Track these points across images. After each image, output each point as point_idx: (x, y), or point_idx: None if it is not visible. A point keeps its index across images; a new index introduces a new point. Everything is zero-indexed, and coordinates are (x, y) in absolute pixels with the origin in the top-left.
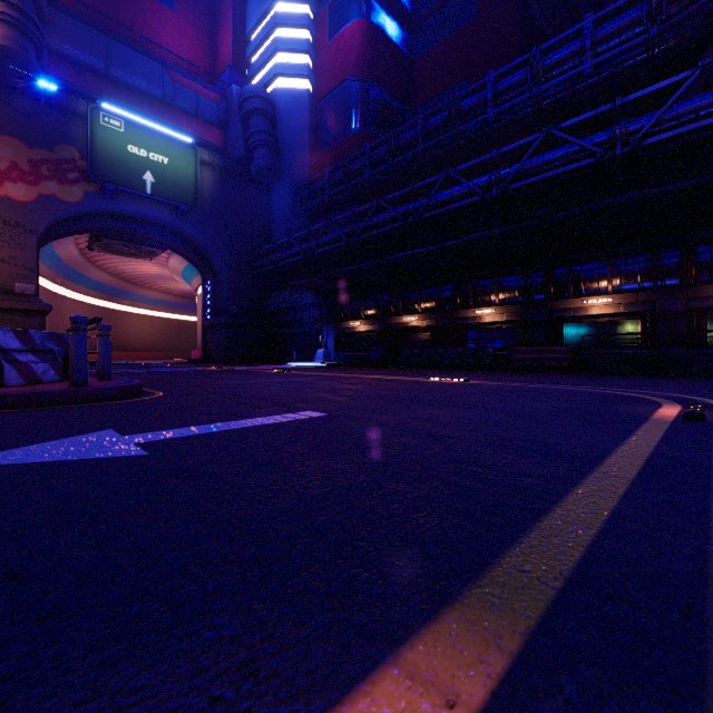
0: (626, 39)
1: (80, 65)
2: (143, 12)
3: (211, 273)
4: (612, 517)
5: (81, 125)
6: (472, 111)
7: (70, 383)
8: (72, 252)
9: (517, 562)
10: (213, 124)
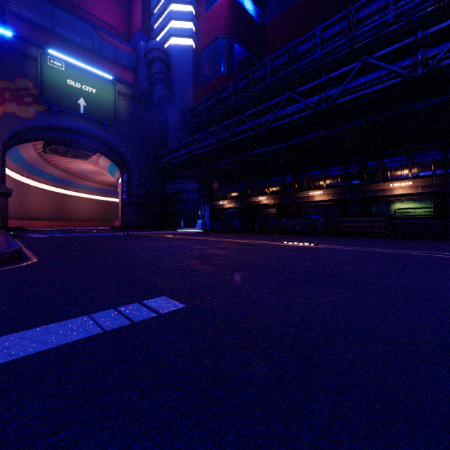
0: None
1: (34, 24)
2: None
3: (126, 168)
4: None
5: (34, 65)
6: (305, 54)
7: None
8: (33, 154)
9: None
10: (127, 68)
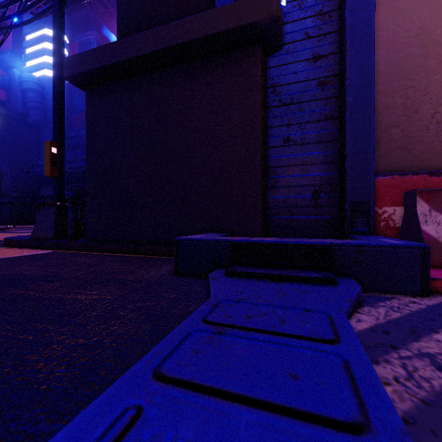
0: None
1: None
2: None
3: None
4: None
5: None
6: None
7: None
8: None
9: None
10: None
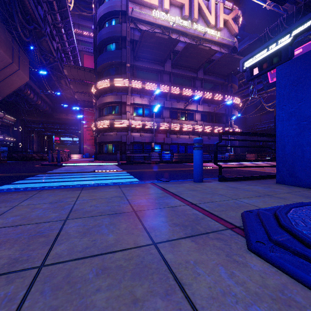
0: None
1: None
2: None
3: None
4: None
5: None
6: None
7: None
8: None
9: None
10: None
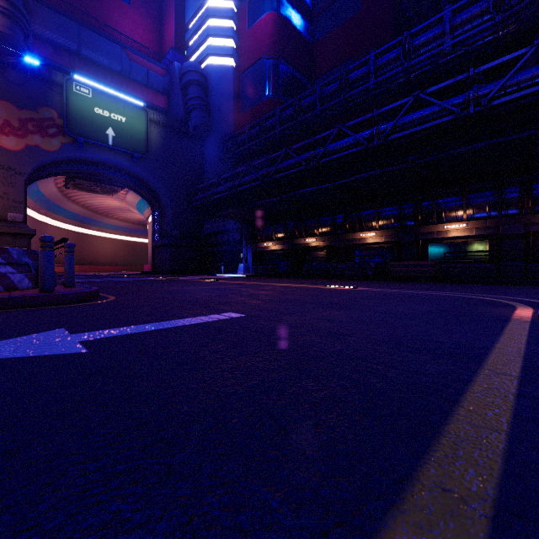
0: (477, 25)
1: (58, 46)
2: (106, 7)
3: (158, 206)
4: (515, 419)
5: (59, 92)
6: (358, 81)
7: (39, 290)
8: (53, 189)
9: (436, 476)
10: (160, 92)
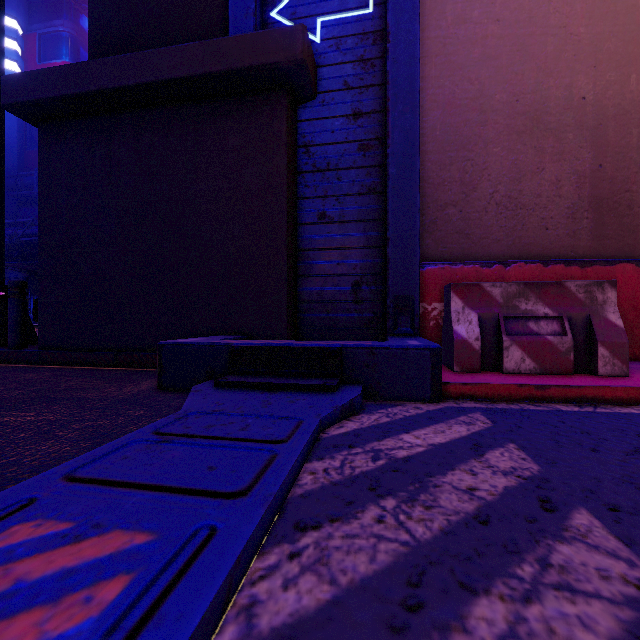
0: None
1: None
2: None
3: None
4: None
5: None
6: None
7: None
8: None
9: None
10: None
